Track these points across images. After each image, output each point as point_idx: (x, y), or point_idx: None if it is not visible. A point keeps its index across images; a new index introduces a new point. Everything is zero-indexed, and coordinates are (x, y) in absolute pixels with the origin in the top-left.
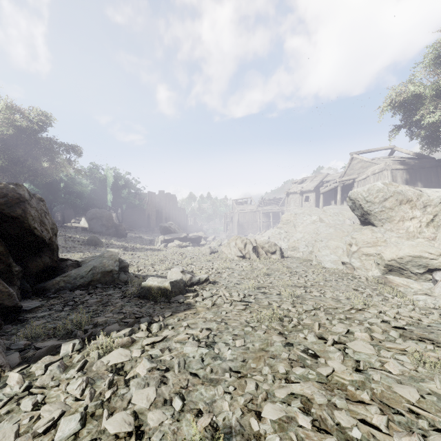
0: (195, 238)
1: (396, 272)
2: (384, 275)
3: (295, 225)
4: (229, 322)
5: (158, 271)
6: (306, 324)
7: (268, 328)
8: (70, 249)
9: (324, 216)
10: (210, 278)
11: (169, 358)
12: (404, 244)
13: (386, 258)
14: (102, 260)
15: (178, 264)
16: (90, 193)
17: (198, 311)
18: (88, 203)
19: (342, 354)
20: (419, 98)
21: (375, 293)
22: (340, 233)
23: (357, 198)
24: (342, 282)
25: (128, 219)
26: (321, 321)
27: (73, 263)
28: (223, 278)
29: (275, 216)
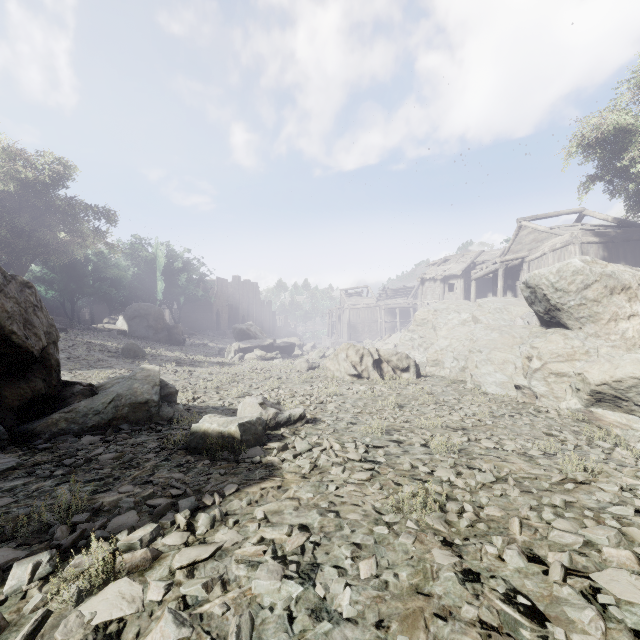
0: (285, 345)
1: (609, 403)
2: (588, 408)
3: (435, 327)
4: (342, 512)
5: (225, 399)
6: (493, 519)
7: (419, 527)
8: (95, 363)
9: (479, 313)
10: (308, 413)
11: (220, 611)
12: (623, 359)
13: (593, 380)
14: (132, 383)
15: (258, 387)
16: (132, 280)
17: (285, 481)
18: (129, 295)
19: (598, 615)
20: (627, 133)
21: (584, 442)
22: (509, 340)
23: (540, 284)
24: (520, 420)
25: (188, 318)
26: (520, 512)
27: (84, 389)
28: (329, 412)
29: (403, 314)
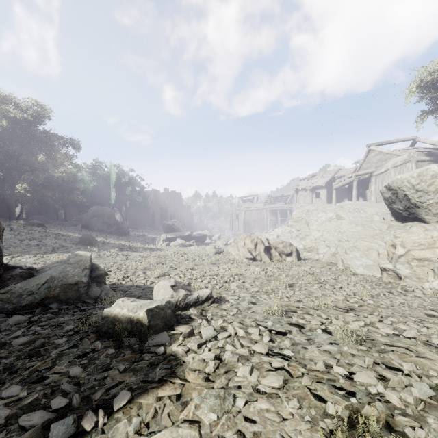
0: (199, 236)
1: None
2: None
3: (308, 223)
4: None
5: (148, 278)
6: None
7: None
8: (57, 248)
9: (342, 212)
10: (214, 292)
11: None
12: None
13: None
14: (65, 267)
15: (176, 268)
16: (93, 191)
17: (186, 387)
18: (91, 201)
19: None
20: None
21: None
22: (371, 232)
23: (402, 186)
24: (395, 299)
25: (132, 217)
26: None
27: (23, 272)
28: (232, 291)
29: (282, 214)
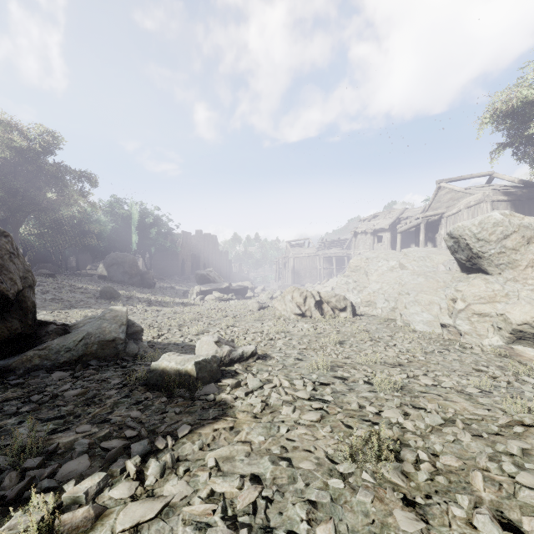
0: (239, 288)
1: (529, 341)
2: (509, 345)
3: (367, 273)
4: (294, 459)
5: (186, 336)
6: (451, 471)
7: (376, 480)
8: (75, 303)
9: (405, 260)
10: (259, 349)
11: None
12: None
13: (515, 320)
14: (101, 323)
15: (216, 325)
16: (111, 234)
17: (237, 422)
18: (108, 246)
19: None
20: (533, 106)
21: (512, 378)
22: (434, 284)
23: (464, 234)
24: (449, 356)
25: (158, 265)
26: (478, 462)
27: (57, 328)
28: (277, 348)
29: (339, 262)
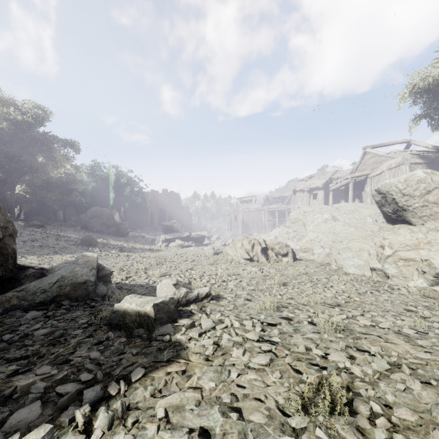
0: (198, 237)
1: None
2: (433, 287)
3: (304, 224)
4: (245, 410)
5: (150, 278)
6: (408, 427)
7: (331, 438)
8: (59, 250)
9: (337, 213)
10: (213, 290)
11: None
12: None
13: (438, 265)
14: (74, 267)
15: (176, 268)
16: (92, 192)
17: (190, 365)
18: (90, 202)
19: None
20: None
21: None
22: (363, 233)
23: (391, 190)
24: (380, 296)
25: (131, 218)
26: (435, 417)
27: (35, 272)
28: (229, 289)
29: (280, 215)
